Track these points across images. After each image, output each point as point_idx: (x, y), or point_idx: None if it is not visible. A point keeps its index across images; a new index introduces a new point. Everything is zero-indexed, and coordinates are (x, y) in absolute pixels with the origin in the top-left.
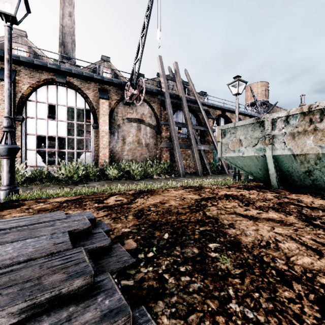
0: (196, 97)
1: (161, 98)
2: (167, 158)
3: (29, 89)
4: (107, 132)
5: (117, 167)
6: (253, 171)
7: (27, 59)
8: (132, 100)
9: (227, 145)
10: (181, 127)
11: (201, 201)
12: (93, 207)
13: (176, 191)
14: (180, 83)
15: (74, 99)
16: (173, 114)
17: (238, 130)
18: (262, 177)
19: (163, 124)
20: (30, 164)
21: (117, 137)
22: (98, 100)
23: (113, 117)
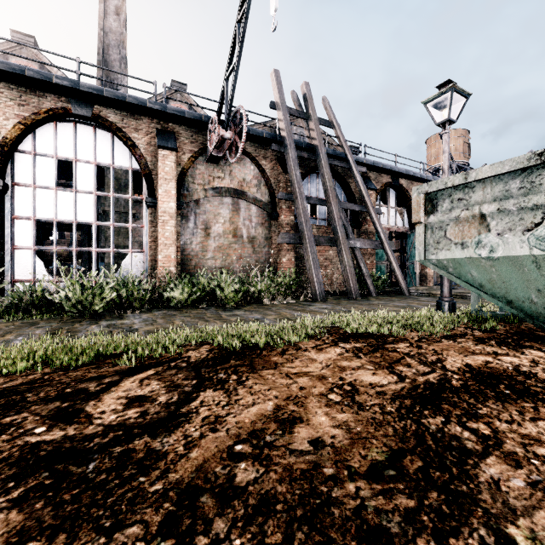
0: (344, 148)
1: (278, 149)
2: (290, 264)
3: (17, 128)
4: (173, 213)
5: (189, 283)
6: (515, 296)
7: (11, 67)
8: (223, 152)
9: (443, 231)
10: (314, 210)
11: (421, 409)
12: (5, 459)
13: (321, 350)
14: (315, 121)
15: (109, 150)
16: (302, 180)
17: (477, 191)
18: (539, 311)
19: (282, 198)
20: (21, 276)
21: (193, 224)
22: (157, 153)
23: (186, 186)
